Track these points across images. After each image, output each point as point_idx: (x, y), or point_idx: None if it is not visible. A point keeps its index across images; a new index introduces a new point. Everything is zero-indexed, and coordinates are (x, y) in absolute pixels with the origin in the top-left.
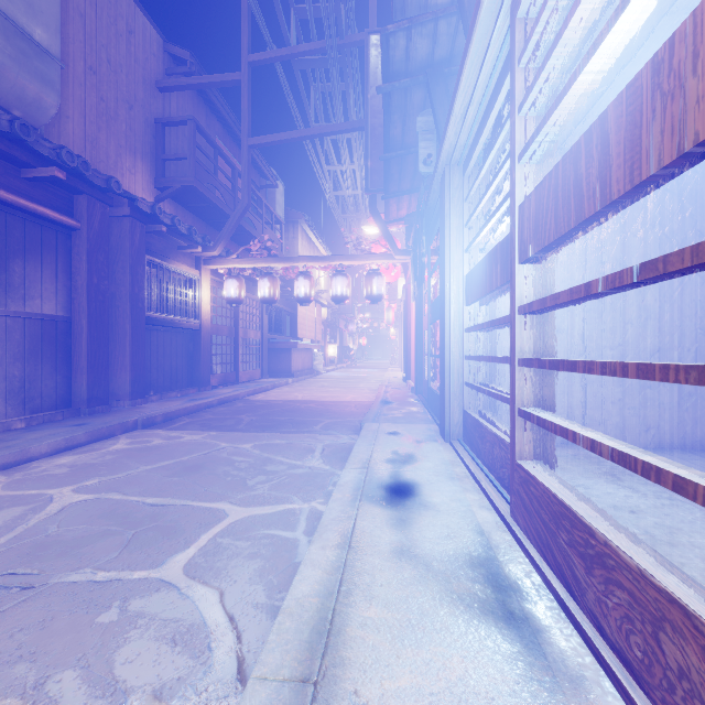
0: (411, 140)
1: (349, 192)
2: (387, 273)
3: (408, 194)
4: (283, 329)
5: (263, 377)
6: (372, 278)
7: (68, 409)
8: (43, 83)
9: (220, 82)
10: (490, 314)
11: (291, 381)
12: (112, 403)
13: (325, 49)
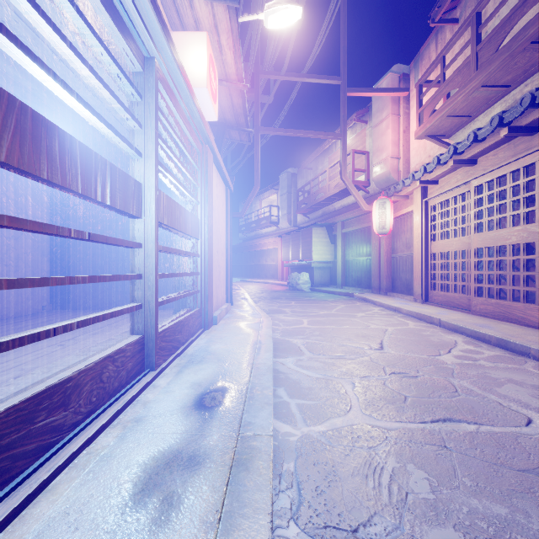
0: None
1: None
2: None
3: None
4: None
5: None
6: None
7: None
8: None
9: None
10: None
11: None
12: None
13: None
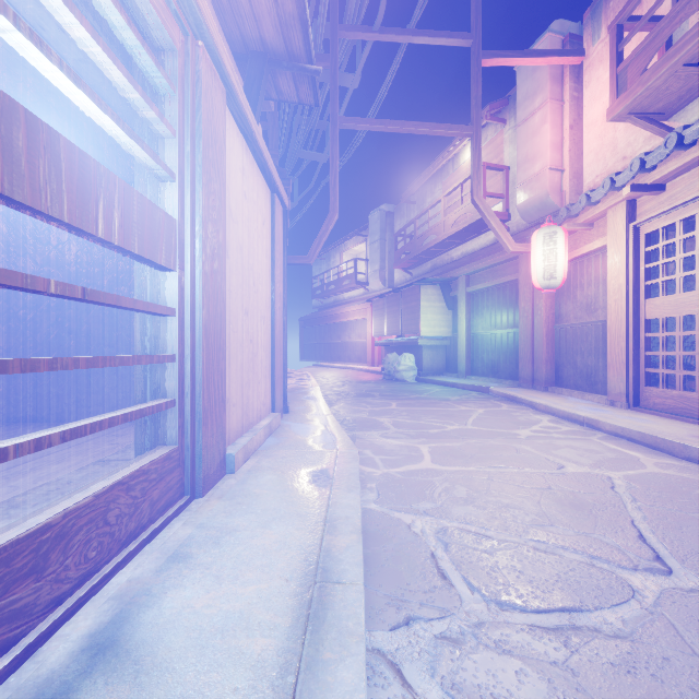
0: None
1: None
2: None
3: None
4: None
5: None
6: None
7: None
8: None
9: None
10: None
11: None
12: None
13: None
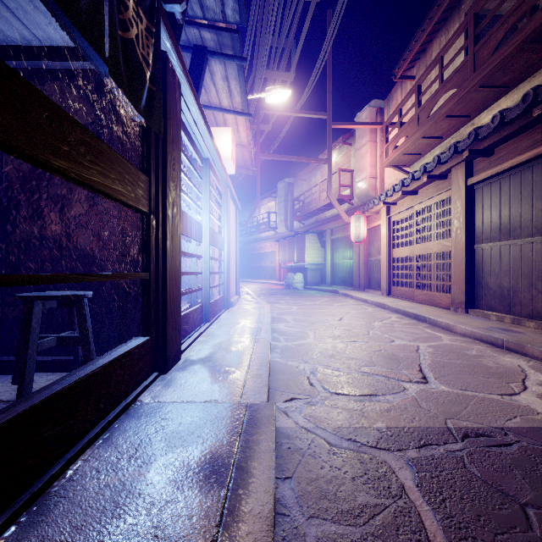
0: None
1: None
2: None
3: None
4: None
5: None
6: None
7: None
8: None
9: None
10: None
11: None
12: None
13: None
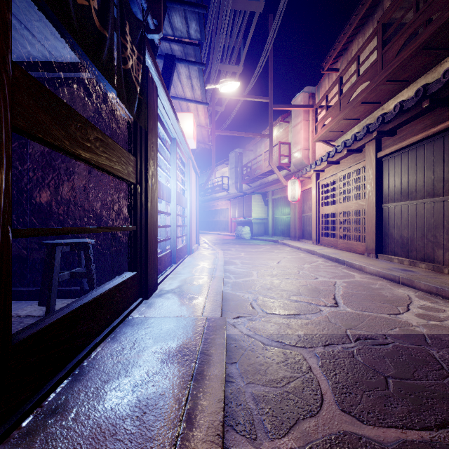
0: None
1: None
2: None
3: None
4: None
5: None
6: None
7: None
8: None
9: None
10: None
11: None
12: None
13: None
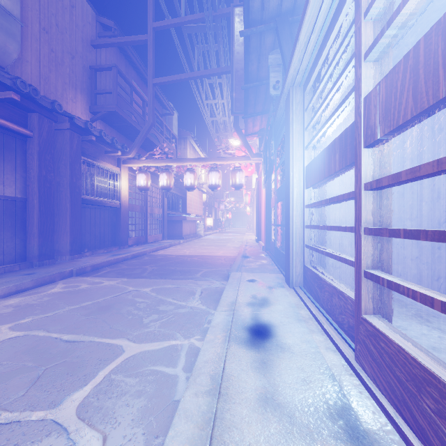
0: (263, 74)
1: (220, 118)
2: (245, 170)
3: (260, 115)
4: (177, 208)
5: (164, 239)
6: (236, 172)
7: (24, 262)
8: (7, 35)
9: (134, 41)
10: (322, 195)
11: (182, 242)
12: (58, 258)
13: (204, 18)
